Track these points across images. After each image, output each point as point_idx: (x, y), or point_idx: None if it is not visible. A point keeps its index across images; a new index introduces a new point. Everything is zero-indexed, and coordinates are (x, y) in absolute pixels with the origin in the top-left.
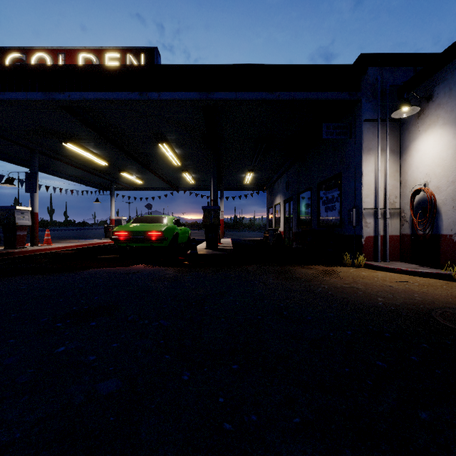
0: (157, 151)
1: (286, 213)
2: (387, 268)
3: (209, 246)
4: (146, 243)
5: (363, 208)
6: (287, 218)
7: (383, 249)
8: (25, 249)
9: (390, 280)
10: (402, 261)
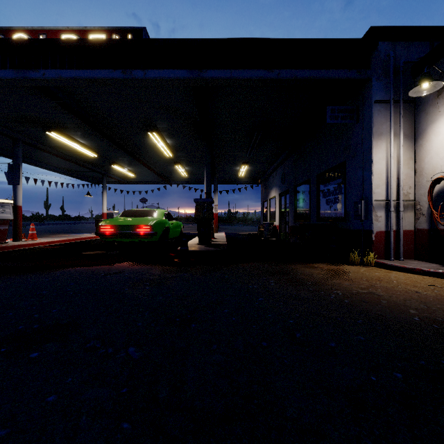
0: (147, 141)
1: (282, 206)
2: (404, 268)
3: (201, 242)
4: (134, 238)
5: (373, 200)
6: (283, 212)
7: (396, 245)
8: (5, 245)
9: (413, 283)
10: (418, 260)
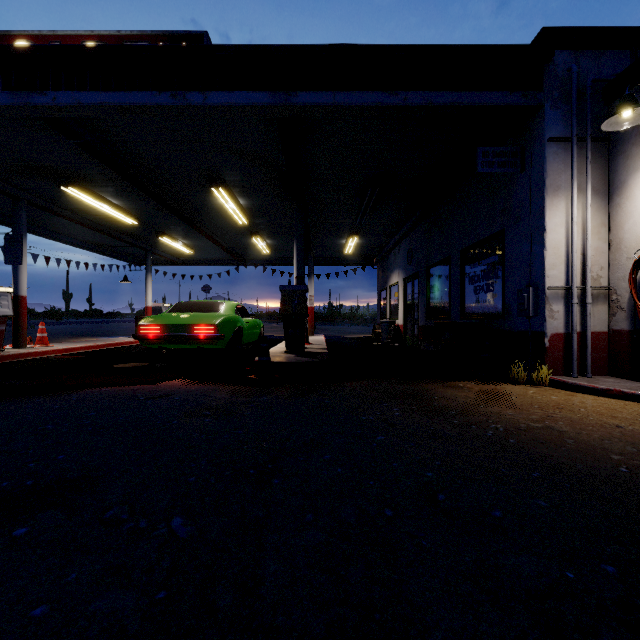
0: (210, 201)
1: (408, 297)
2: (595, 388)
3: (290, 349)
4: (190, 344)
5: (547, 286)
6: (409, 305)
7: (580, 354)
8: None
9: (610, 412)
10: (613, 376)
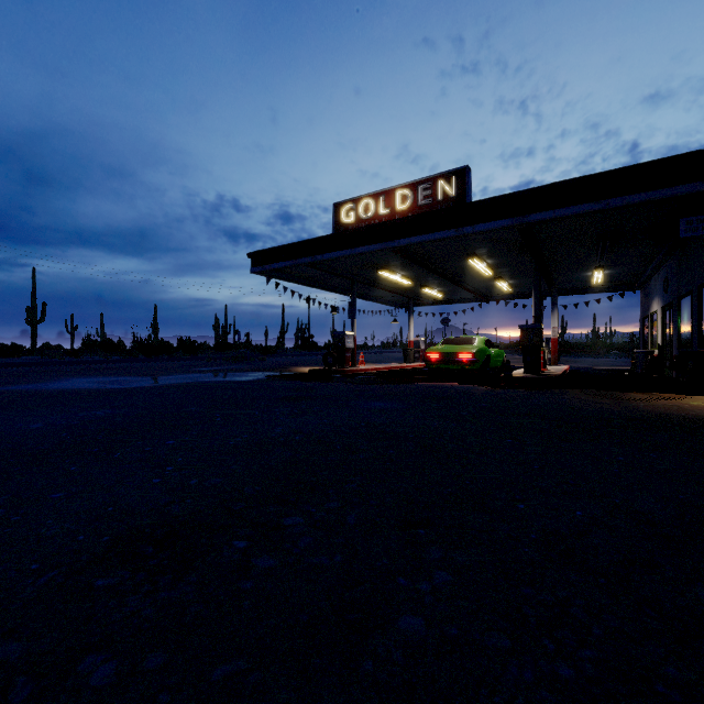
0: (465, 264)
1: (666, 327)
2: None
3: (527, 371)
4: (456, 365)
5: None
6: (667, 334)
7: None
8: (352, 369)
9: None
10: None
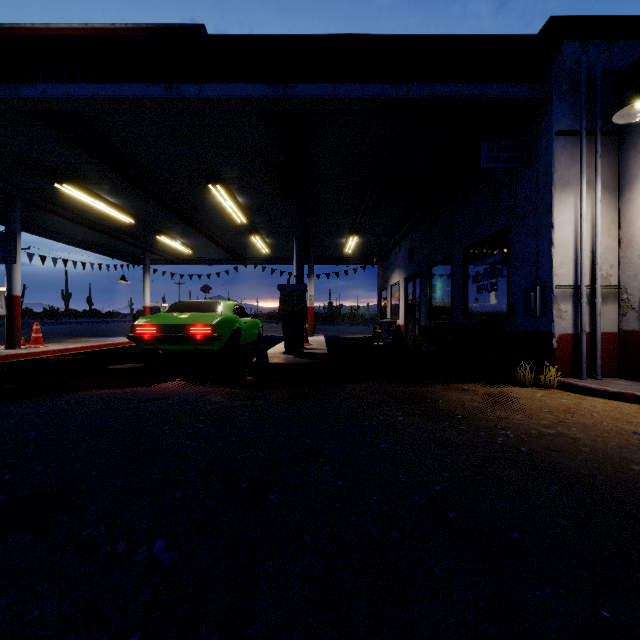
0: (208, 199)
1: (409, 297)
2: (606, 391)
3: (289, 350)
4: (187, 344)
5: (555, 285)
6: (410, 305)
7: (589, 356)
8: None
9: (625, 417)
10: (624, 378)
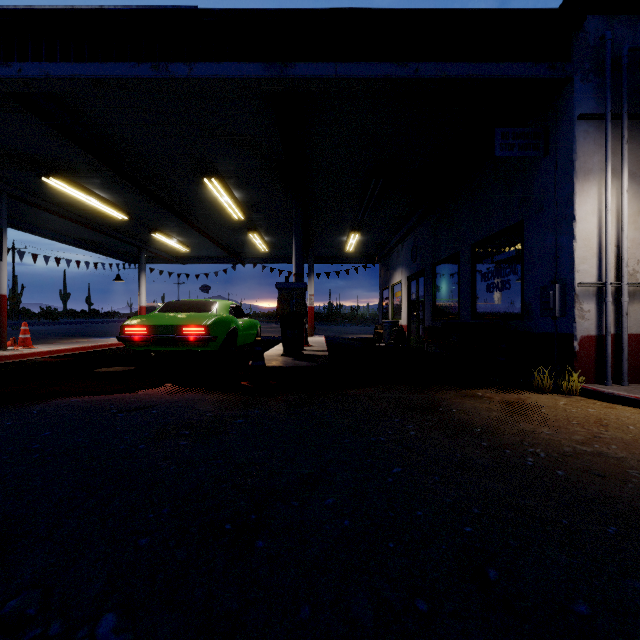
0: (204, 194)
1: (412, 297)
2: (638, 400)
3: (287, 352)
4: (179, 346)
5: (577, 283)
6: (413, 304)
7: (614, 359)
8: None
9: None
10: None
